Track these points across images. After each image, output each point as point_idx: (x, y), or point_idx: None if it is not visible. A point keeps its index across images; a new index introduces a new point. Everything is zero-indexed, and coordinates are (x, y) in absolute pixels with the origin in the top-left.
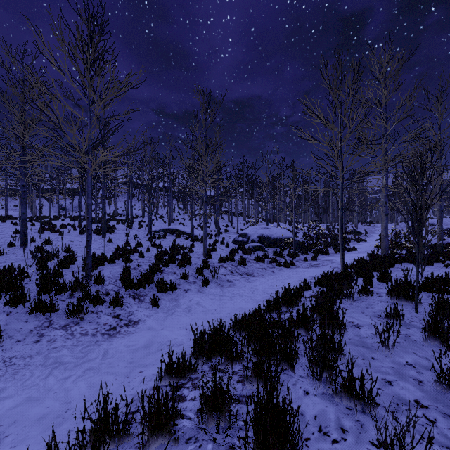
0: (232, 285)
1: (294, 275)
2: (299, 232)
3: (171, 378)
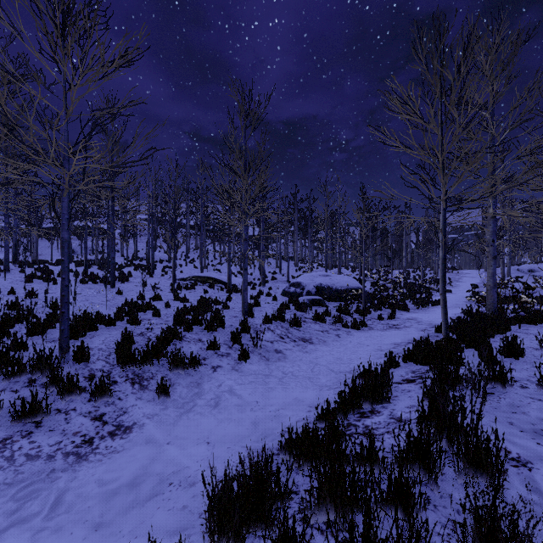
0: (282, 357)
1: (368, 342)
2: (366, 280)
3: None
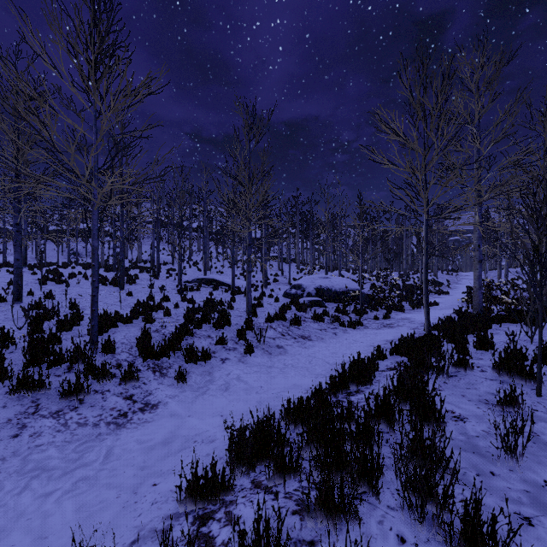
0: (283, 352)
1: (362, 339)
2: (366, 282)
3: (195, 503)
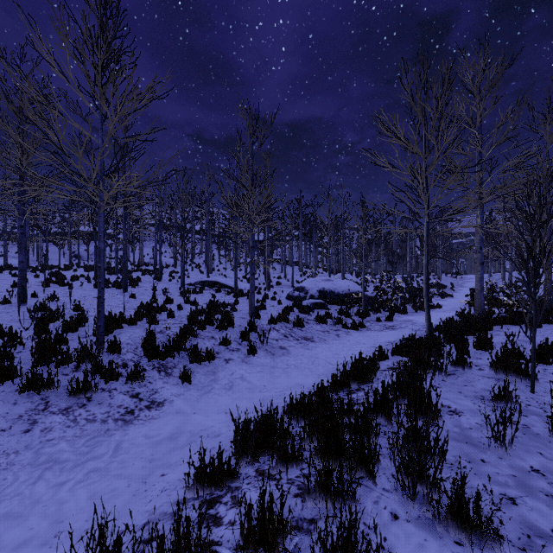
0: (286, 353)
1: (364, 341)
2: (369, 285)
3: (203, 489)
